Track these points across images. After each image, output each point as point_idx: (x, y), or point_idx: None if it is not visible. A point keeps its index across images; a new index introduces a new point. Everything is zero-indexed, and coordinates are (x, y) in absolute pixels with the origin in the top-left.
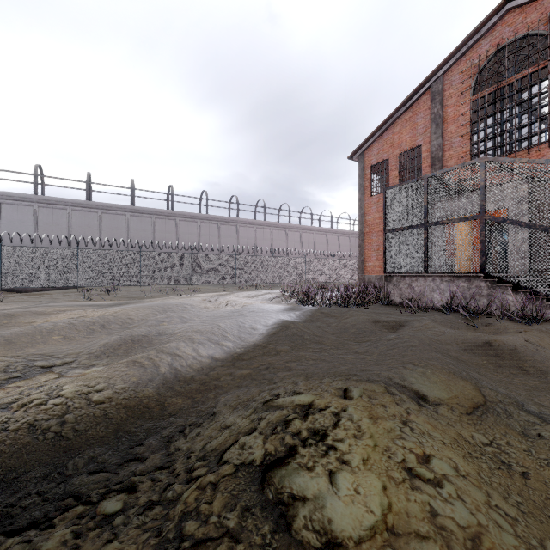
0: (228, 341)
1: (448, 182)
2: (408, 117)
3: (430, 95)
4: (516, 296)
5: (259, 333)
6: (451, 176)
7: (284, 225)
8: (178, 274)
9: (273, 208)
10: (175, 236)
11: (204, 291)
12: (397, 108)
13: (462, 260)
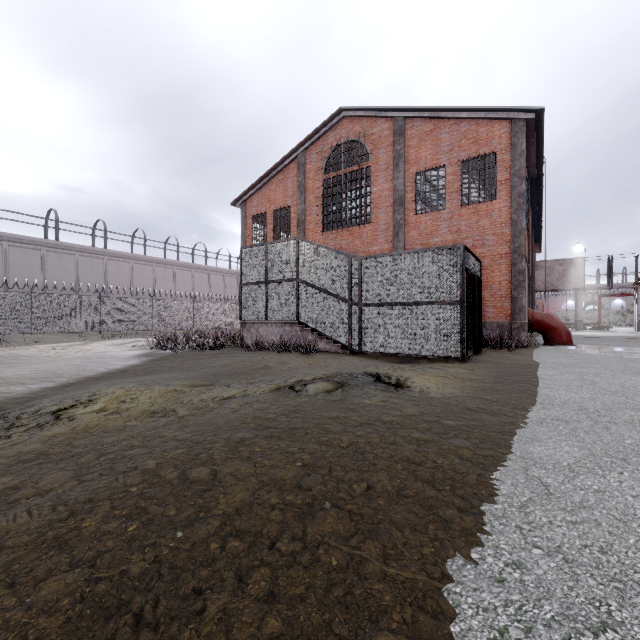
0: (63, 378)
1: (280, 251)
2: (281, 178)
3: (297, 165)
4: (314, 336)
5: (98, 371)
6: (282, 247)
7: (172, 262)
8: (7, 320)
9: (157, 241)
10: (2, 267)
11: (49, 341)
12: (272, 168)
13: (288, 311)
